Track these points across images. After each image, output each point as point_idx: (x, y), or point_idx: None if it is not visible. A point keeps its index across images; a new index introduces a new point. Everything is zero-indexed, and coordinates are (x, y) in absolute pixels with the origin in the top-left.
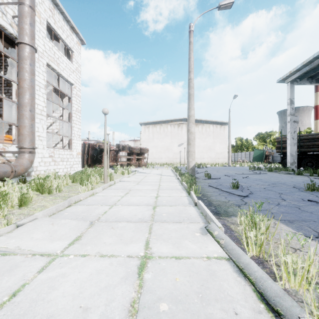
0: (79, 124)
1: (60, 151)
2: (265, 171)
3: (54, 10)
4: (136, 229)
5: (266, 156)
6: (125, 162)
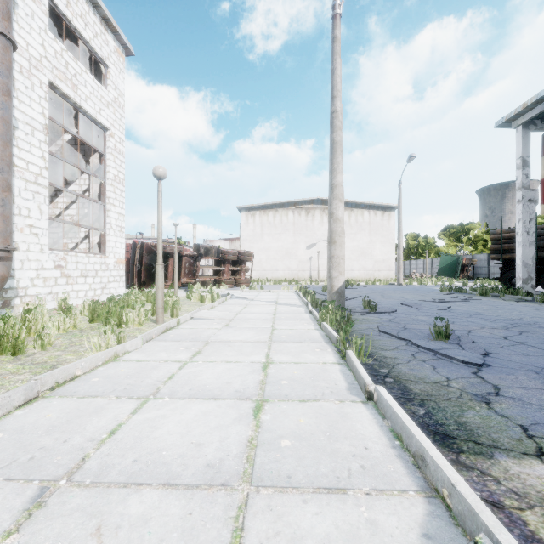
0: (119, 205)
1: (80, 256)
2: (474, 295)
3: None
4: (185, 538)
5: (464, 266)
6: (211, 277)
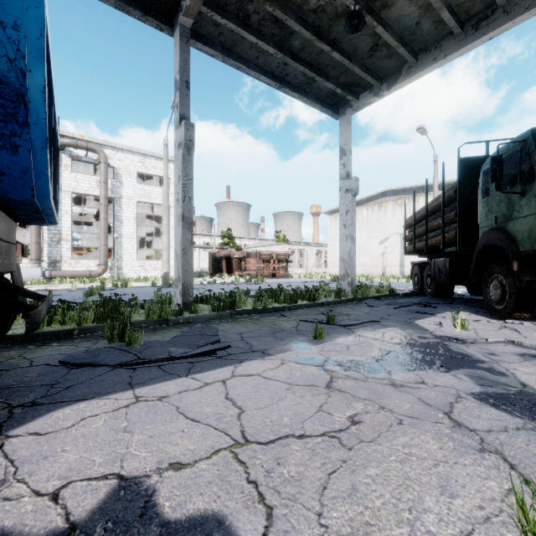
0: None
1: (152, 262)
2: None
3: (145, 159)
4: None
5: None
6: (255, 271)
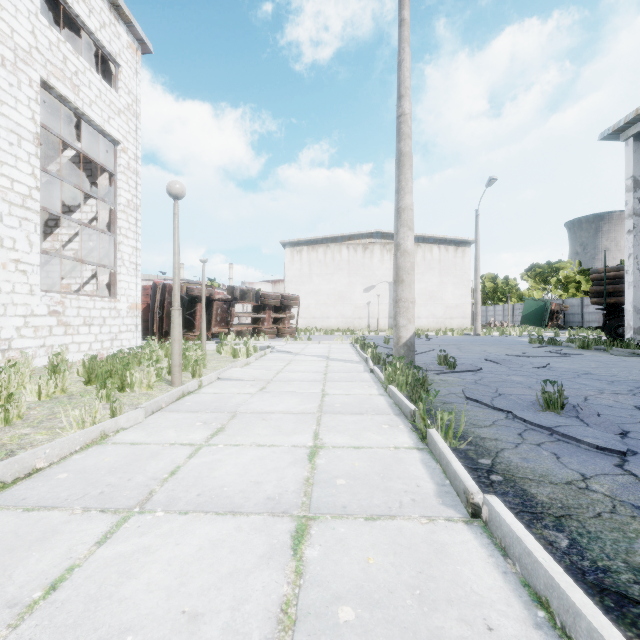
0: (134, 237)
1: (82, 300)
2: (572, 348)
3: None
4: None
5: (553, 313)
6: (248, 326)
